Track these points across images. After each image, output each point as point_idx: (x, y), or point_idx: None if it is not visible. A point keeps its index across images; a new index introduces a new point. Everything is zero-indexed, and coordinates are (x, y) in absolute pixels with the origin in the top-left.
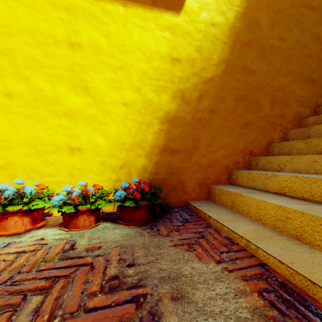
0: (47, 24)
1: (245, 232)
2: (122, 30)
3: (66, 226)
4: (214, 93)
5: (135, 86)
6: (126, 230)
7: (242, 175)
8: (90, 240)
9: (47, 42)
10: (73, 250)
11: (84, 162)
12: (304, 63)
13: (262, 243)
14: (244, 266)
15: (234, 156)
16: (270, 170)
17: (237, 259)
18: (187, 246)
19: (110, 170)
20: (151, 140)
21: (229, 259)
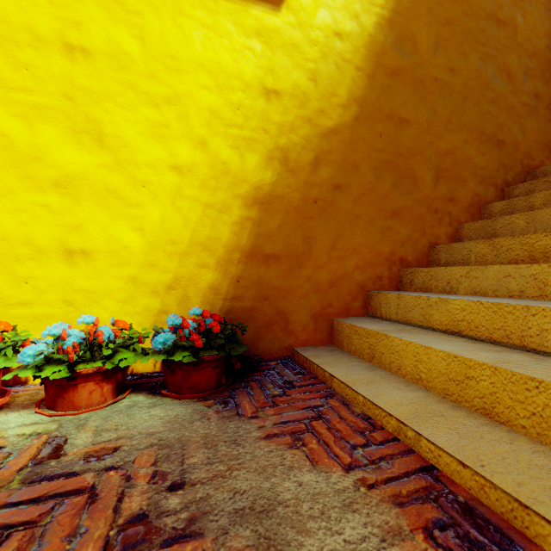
0: (17, 3)
1: (396, 405)
2: (171, 29)
3: (51, 405)
4: (340, 155)
5: (196, 135)
6: (174, 409)
7: (387, 301)
8: (98, 434)
9: (17, 38)
10: (58, 458)
11: (95, 277)
12: (486, 113)
13: (427, 426)
14: (395, 475)
15: (374, 266)
16: (434, 291)
17: (382, 460)
18: (291, 438)
19: (149, 292)
20: (226, 237)
21: (368, 461)
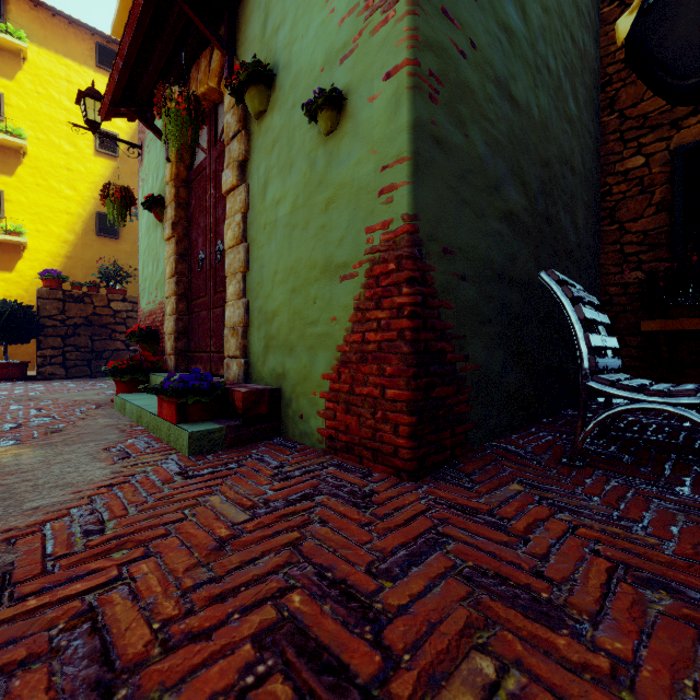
0: None
1: None
2: None
3: None
4: None
5: None
6: None
7: None
8: None
9: None
10: None
11: None
12: None
13: None
14: None
15: None
16: None
17: None
18: None
19: None
20: None
21: None
